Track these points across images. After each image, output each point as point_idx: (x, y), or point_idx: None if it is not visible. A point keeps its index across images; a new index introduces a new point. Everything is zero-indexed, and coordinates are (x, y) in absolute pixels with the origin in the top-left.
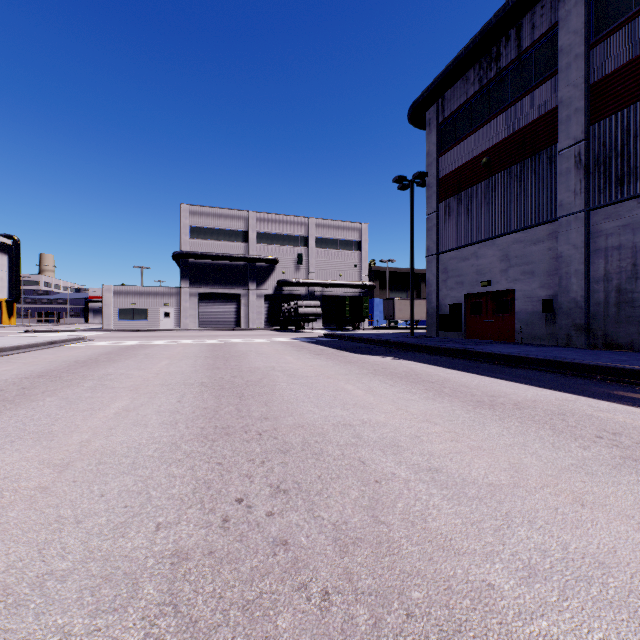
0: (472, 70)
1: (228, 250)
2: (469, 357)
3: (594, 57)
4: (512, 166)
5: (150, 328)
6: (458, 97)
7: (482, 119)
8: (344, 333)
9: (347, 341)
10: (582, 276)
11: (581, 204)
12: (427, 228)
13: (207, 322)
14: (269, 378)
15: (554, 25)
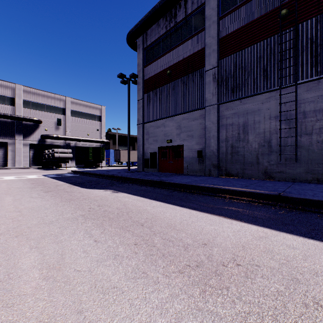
0: (162, 20)
1: None
2: (164, 186)
3: (221, 24)
4: (182, 77)
5: None
6: (155, 34)
7: (167, 49)
8: (86, 170)
9: (86, 176)
10: (216, 138)
11: (216, 100)
12: (138, 108)
13: None
14: None
15: (203, 4)
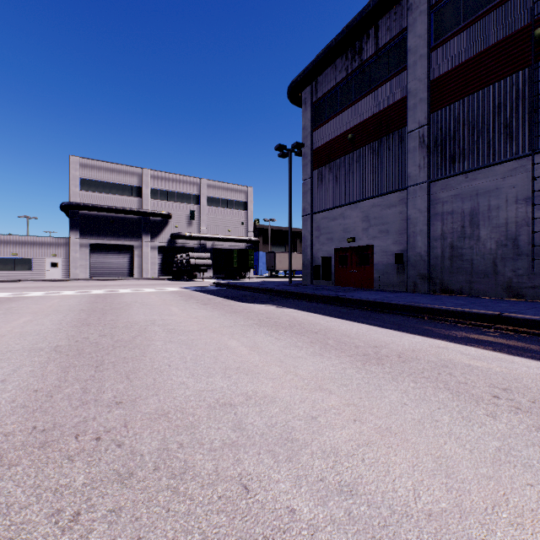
0: (340, 60)
1: (121, 204)
2: (342, 303)
3: (434, 58)
4: (372, 143)
5: (34, 278)
6: (329, 82)
7: (348, 102)
8: (232, 282)
9: (234, 289)
10: (425, 235)
11: (424, 176)
12: (303, 191)
13: (99, 272)
14: (145, 335)
15: (404, 29)
